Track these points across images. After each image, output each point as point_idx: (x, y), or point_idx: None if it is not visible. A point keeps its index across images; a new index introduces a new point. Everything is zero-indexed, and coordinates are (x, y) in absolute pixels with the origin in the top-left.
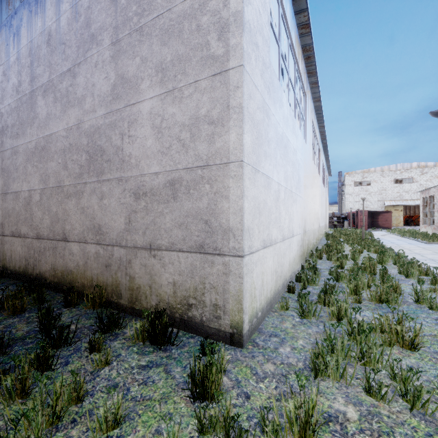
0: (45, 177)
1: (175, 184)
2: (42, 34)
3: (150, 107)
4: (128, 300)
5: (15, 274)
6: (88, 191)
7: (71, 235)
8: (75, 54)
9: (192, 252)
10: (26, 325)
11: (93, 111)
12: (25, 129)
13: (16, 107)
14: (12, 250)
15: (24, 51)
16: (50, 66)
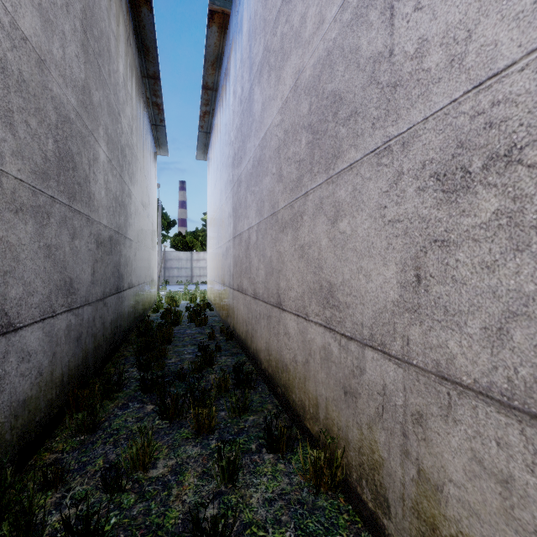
0: (260, 205)
1: None
2: None
3: None
4: None
5: (239, 340)
6: (310, 210)
7: (286, 298)
8: None
9: None
10: (196, 482)
11: (318, 28)
12: (245, 146)
13: (240, 124)
14: (238, 308)
15: (245, 42)
16: (264, 25)
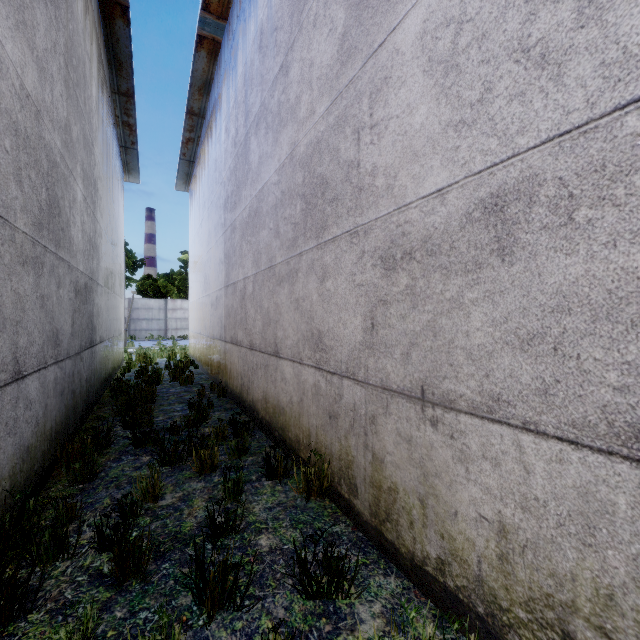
0: (257, 256)
1: (505, 205)
2: (255, 40)
3: (421, 19)
4: (369, 507)
5: (233, 395)
6: (304, 269)
7: (283, 347)
8: (288, 32)
9: (587, 446)
10: (205, 504)
11: (310, 115)
12: (241, 192)
13: (234, 167)
14: (231, 361)
15: (240, 84)
16: (261, 81)
